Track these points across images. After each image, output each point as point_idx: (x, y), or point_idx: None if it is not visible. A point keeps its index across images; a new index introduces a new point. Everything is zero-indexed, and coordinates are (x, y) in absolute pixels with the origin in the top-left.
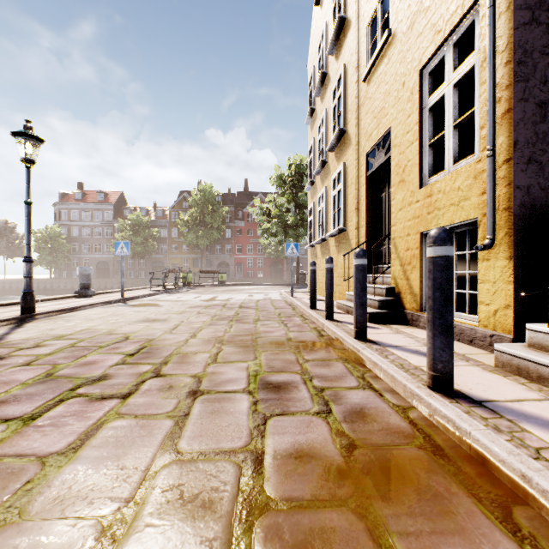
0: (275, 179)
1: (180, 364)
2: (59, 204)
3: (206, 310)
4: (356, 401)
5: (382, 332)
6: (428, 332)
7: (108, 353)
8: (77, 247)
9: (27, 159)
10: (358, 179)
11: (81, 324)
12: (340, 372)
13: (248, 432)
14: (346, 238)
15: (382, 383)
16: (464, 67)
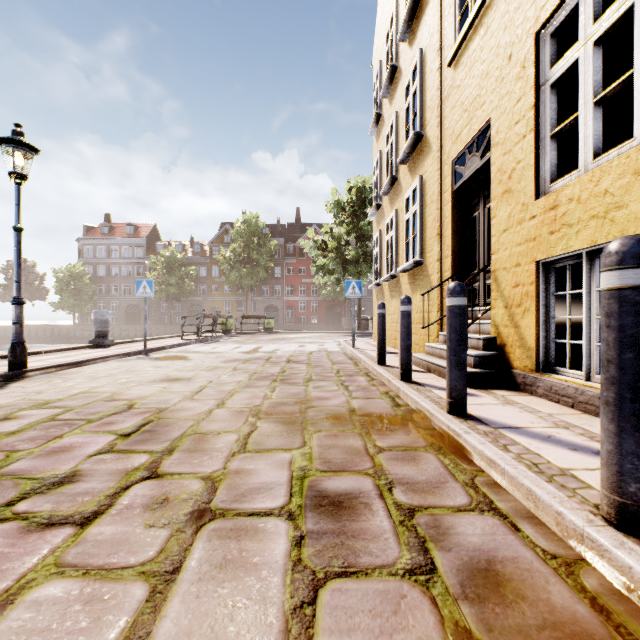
0: (332, 206)
1: (191, 454)
2: (84, 239)
3: (244, 366)
4: (474, 540)
5: (484, 402)
6: (607, 423)
7: (95, 432)
8: (104, 288)
9: (15, 173)
10: (440, 196)
11: (79, 385)
12: (434, 474)
13: (281, 626)
14: (424, 274)
15: (508, 500)
16: (614, 11)
